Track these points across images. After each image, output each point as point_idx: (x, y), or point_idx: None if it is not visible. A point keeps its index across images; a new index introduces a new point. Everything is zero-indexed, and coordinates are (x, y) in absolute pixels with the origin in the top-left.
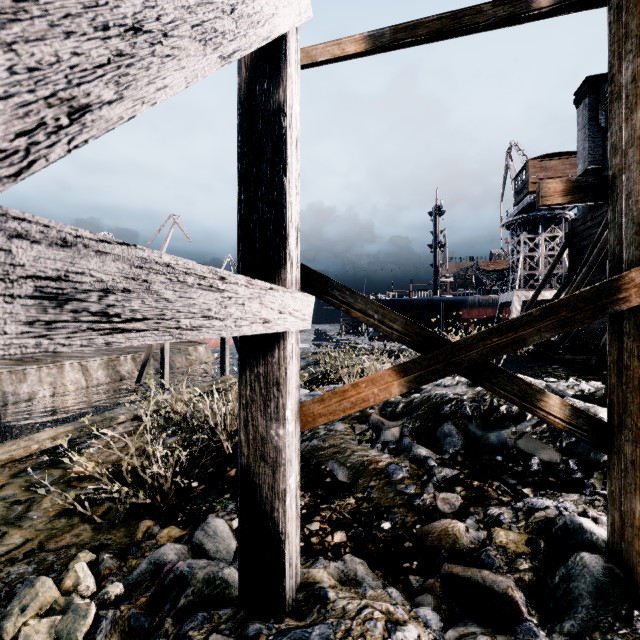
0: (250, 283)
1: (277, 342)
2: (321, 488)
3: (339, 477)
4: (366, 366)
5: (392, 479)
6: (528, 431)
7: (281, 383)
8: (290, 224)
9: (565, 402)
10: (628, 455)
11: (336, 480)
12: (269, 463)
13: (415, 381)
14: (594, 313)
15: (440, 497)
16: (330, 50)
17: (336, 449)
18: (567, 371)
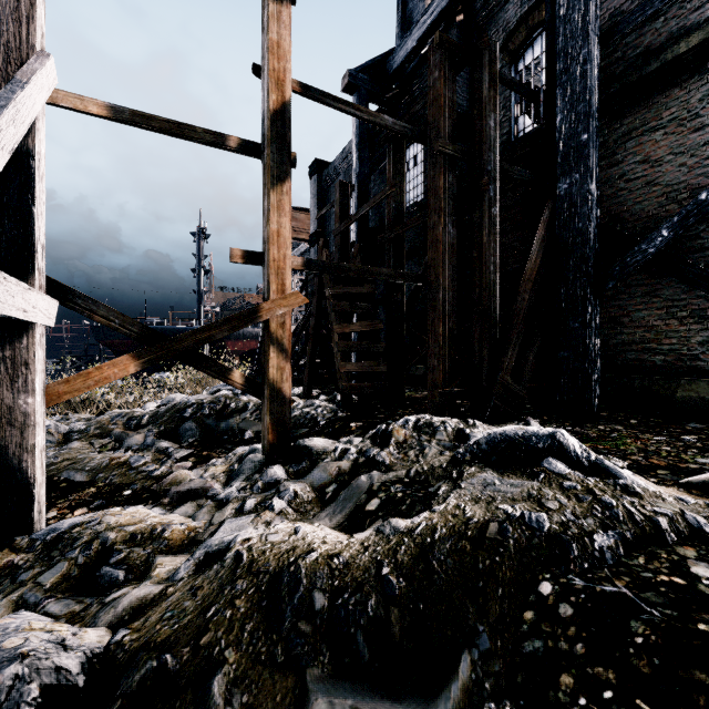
0: (18, 283)
1: (26, 332)
2: (56, 492)
3: (77, 479)
4: (108, 392)
5: (135, 466)
6: (248, 417)
7: (30, 363)
8: (39, 243)
9: (243, 374)
10: (266, 395)
11: (74, 482)
12: (17, 426)
13: (147, 362)
14: (248, 323)
15: (176, 466)
16: (73, 101)
17: (72, 461)
18: (293, 384)
